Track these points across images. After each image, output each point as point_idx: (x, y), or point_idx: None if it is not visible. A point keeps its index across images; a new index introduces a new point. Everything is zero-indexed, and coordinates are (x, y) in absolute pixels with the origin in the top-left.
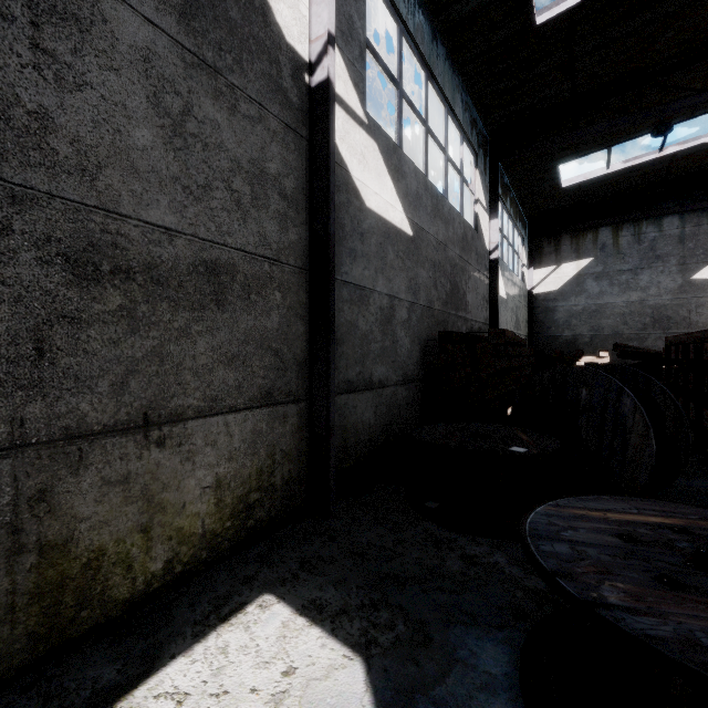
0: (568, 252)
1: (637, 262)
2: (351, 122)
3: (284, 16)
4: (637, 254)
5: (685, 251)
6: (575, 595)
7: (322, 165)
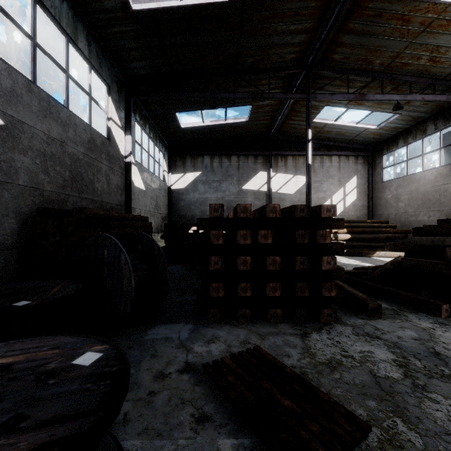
0: (189, 167)
1: (221, 177)
2: None
3: None
4: (221, 173)
5: (240, 174)
6: None
7: None
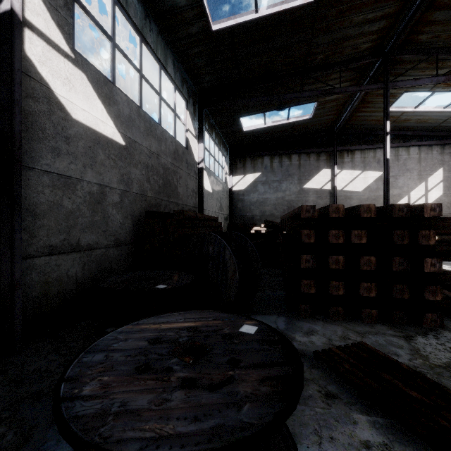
0: (249, 168)
1: (281, 177)
2: (53, 52)
3: None
4: (281, 173)
5: (300, 173)
6: (60, 395)
7: (8, 76)
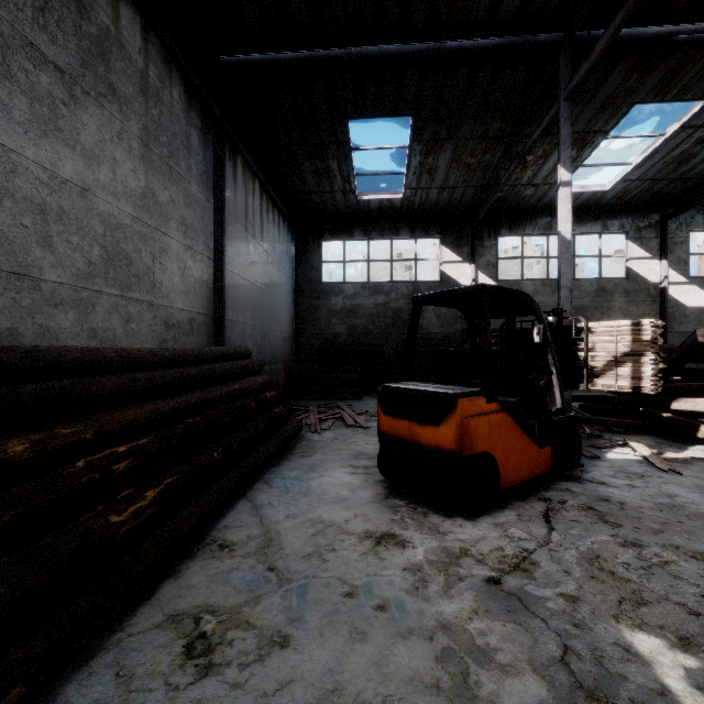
0: None
1: None
2: (679, 286)
3: (651, 277)
4: None
5: None
6: None
7: (663, 307)
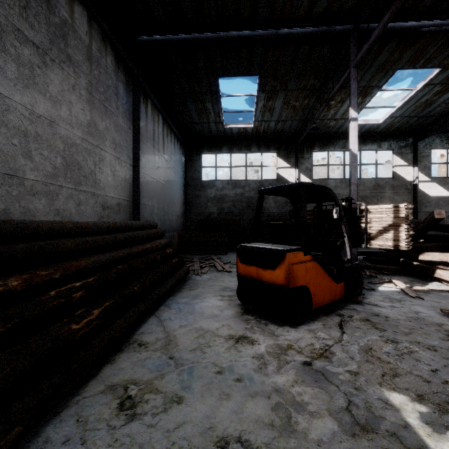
0: None
1: None
2: (425, 183)
3: (408, 178)
4: None
5: None
6: None
7: (415, 196)
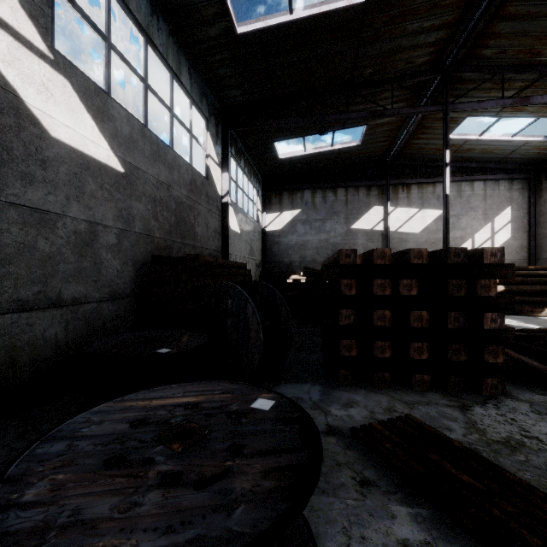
0: (287, 204)
1: (325, 215)
2: (24, 50)
3: None
4: (325, 210)
5: (348, 211)
6: None
7: None
